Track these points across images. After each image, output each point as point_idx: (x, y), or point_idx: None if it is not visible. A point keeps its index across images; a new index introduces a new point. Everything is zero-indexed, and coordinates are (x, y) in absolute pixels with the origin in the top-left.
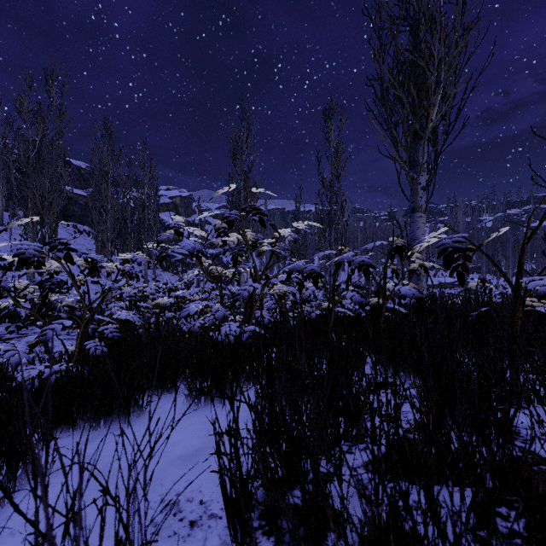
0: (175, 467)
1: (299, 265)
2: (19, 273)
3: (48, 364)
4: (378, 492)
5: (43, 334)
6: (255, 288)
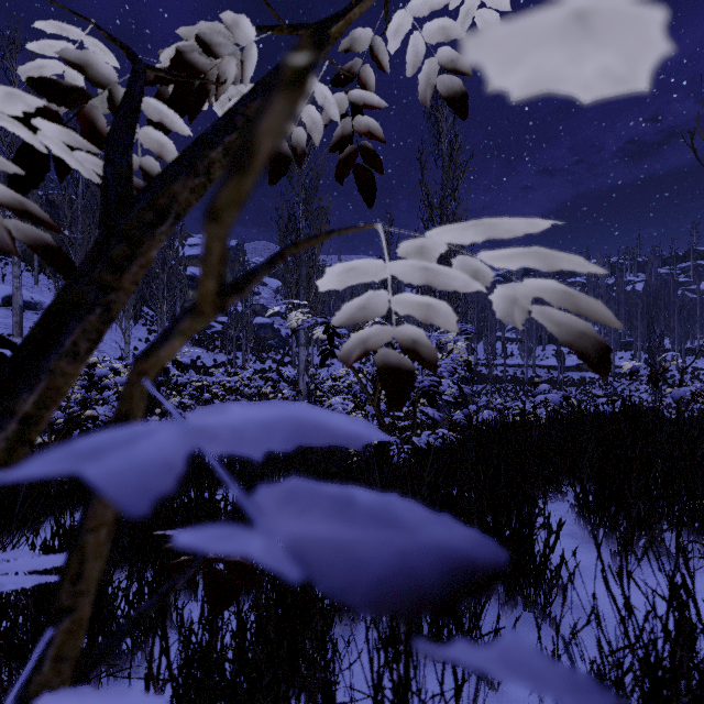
0: None
1: None
2: None
3: None
4: None
5: None
6: None
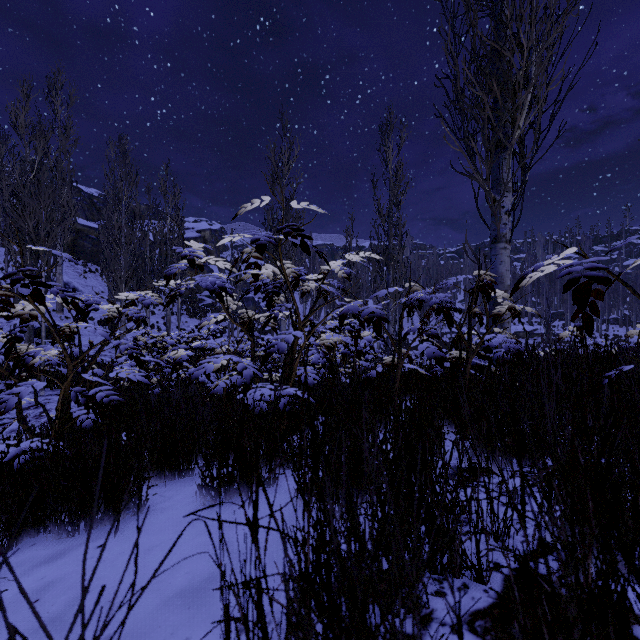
0: (170, 612)
1: (355, 307)
2: None
3: (11, 442)
4: None
5: (2, 401)
6: (296, 338)
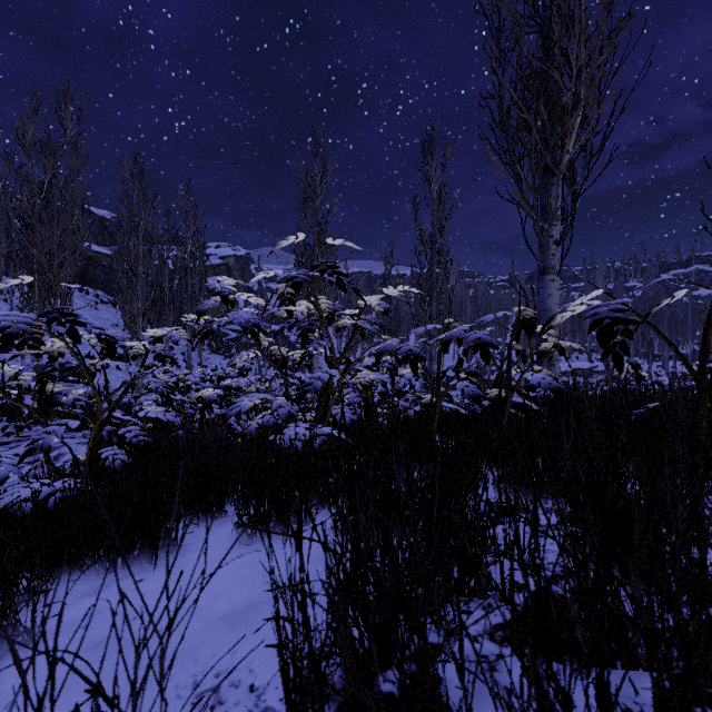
0: (216, 632)
1: (391, 344)
2: (5, 355)
3: (45, 481)
4: (522, 696)
5: (38, 440)
6: (332, 376)
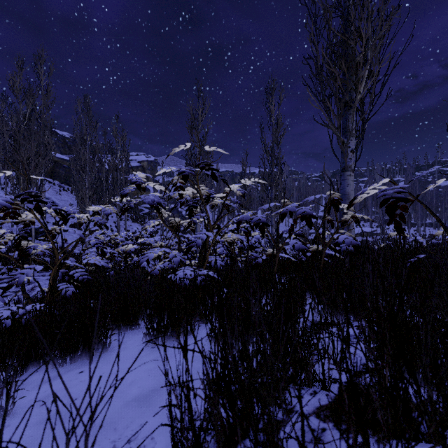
0: (129, 410)
1: (247, 216)
2: None
3: (20, 305)
4: None
5: (15, 278)
6: (208, 236)
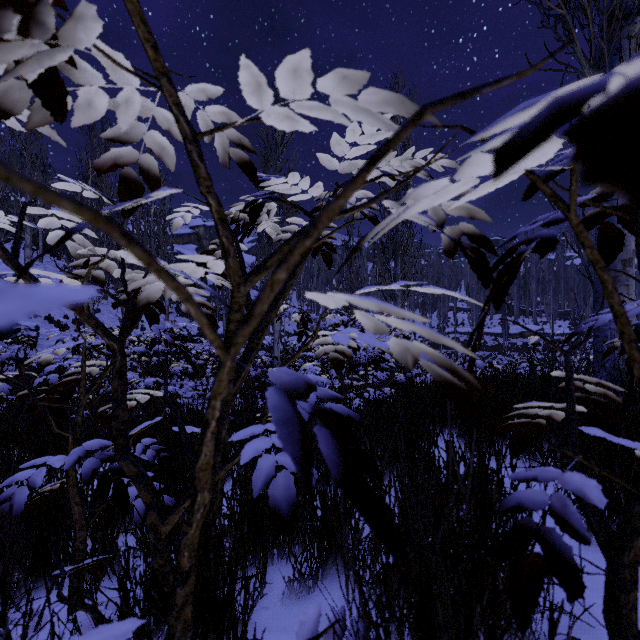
0: None
1: None
2: None
3: None
4: None
5: None
6: None
